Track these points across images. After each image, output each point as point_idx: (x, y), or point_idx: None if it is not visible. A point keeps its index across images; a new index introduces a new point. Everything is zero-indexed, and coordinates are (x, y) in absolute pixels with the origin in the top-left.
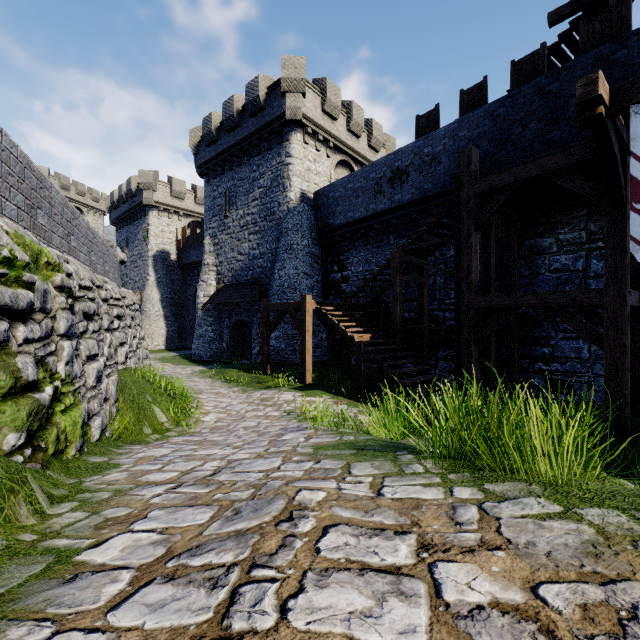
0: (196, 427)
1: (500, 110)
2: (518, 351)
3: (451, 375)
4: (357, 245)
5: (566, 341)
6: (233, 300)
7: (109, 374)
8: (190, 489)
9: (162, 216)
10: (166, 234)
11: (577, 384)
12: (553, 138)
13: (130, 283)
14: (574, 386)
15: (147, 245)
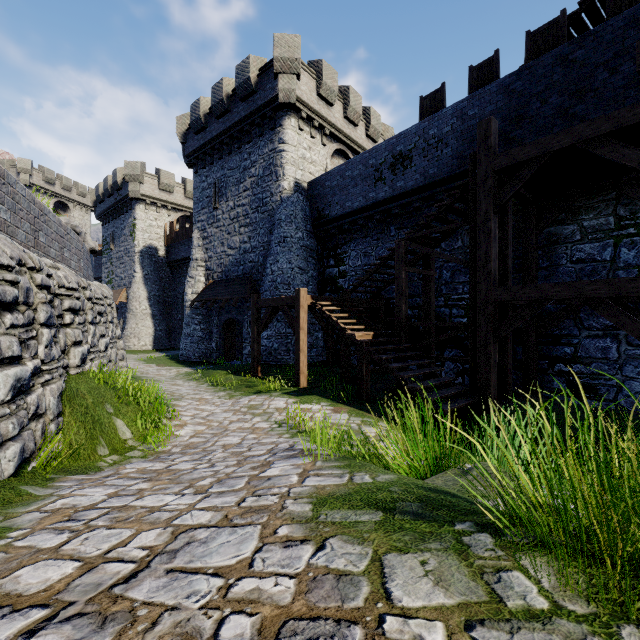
0: (167, 444)
1: (516, 84)
2: (536, 351)
3: (459, 377)
4: (355, 237)
5: (591, 340)
6: (222, 297)
7: (48, 381)
8: (60, 639)
9: (149, 210)
10: (154, 229)
11: (604, 388)
12: (577, 112)
13: (116, 280)
14: (601, 390)
15: (133, 240)
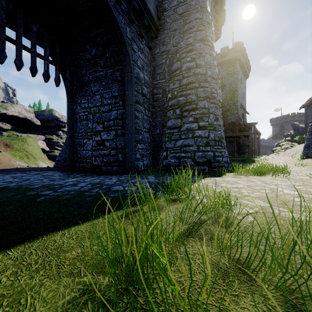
0: None
1: None
2: None
3: None
4: None
5: None
6: None
7: None
8: None
9: None
10: None
11: None
12: None
13: None
14: None
15: None
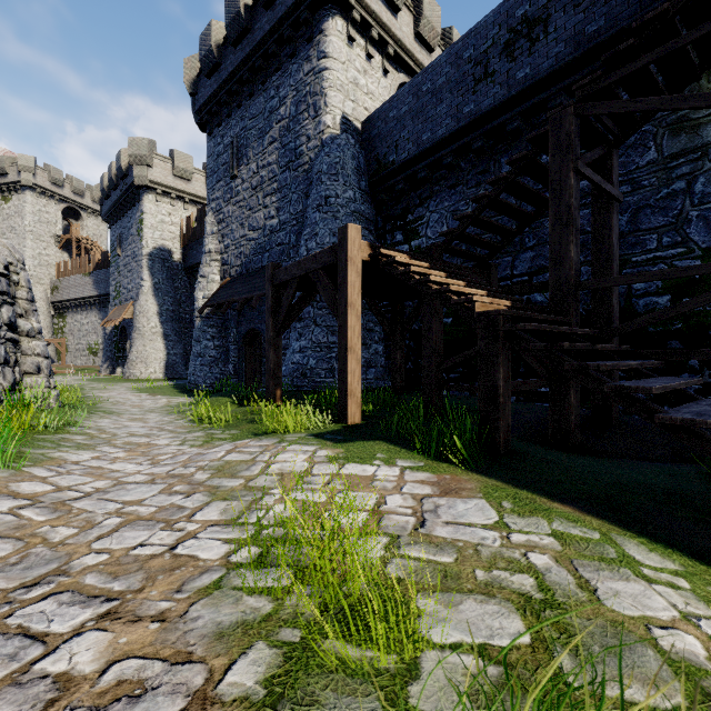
0: None
1: None
2: None
3: None
4: (437, 191)
5: None
6: (239, 296)
7: None
8: None
9: (161, 202)
10: (167, 226)
11: None
12: None
13: (123, 293)
14: None
15: (141, 240)
